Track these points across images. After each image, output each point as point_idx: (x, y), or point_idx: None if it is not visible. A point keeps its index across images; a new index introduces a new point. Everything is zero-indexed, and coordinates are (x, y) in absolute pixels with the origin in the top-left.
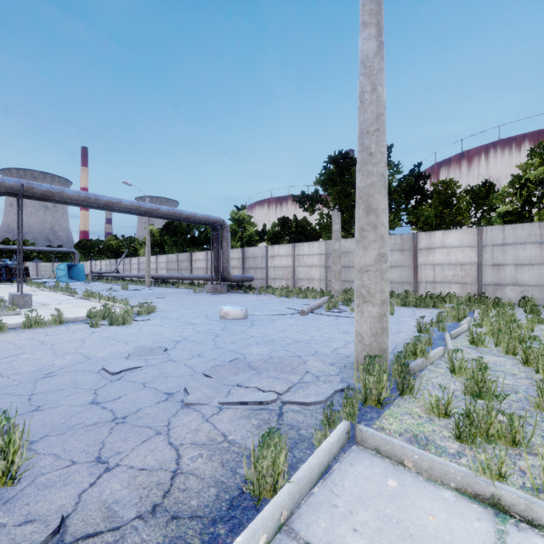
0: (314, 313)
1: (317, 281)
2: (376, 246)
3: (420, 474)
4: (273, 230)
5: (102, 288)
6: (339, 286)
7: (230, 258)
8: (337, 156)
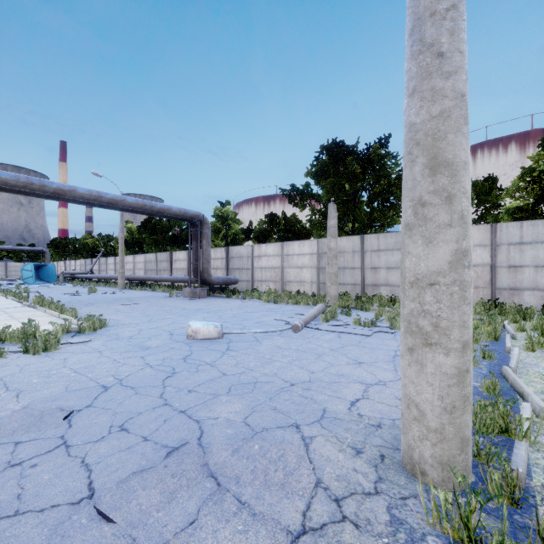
0: (309, 327)
1: (308, 284)
2: (453, 236)
3: None
4: (259, 228)
5: (67, 291)
6: (335, 291)
7: (213, 258)
8: (330, 144)
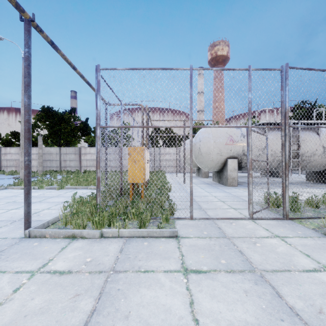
0: None
1: (35, 167)
2: None
3: (16, 189)
4: (6, 139)
5: None
6: (41, 169)
7: None
8: (45, 109)
